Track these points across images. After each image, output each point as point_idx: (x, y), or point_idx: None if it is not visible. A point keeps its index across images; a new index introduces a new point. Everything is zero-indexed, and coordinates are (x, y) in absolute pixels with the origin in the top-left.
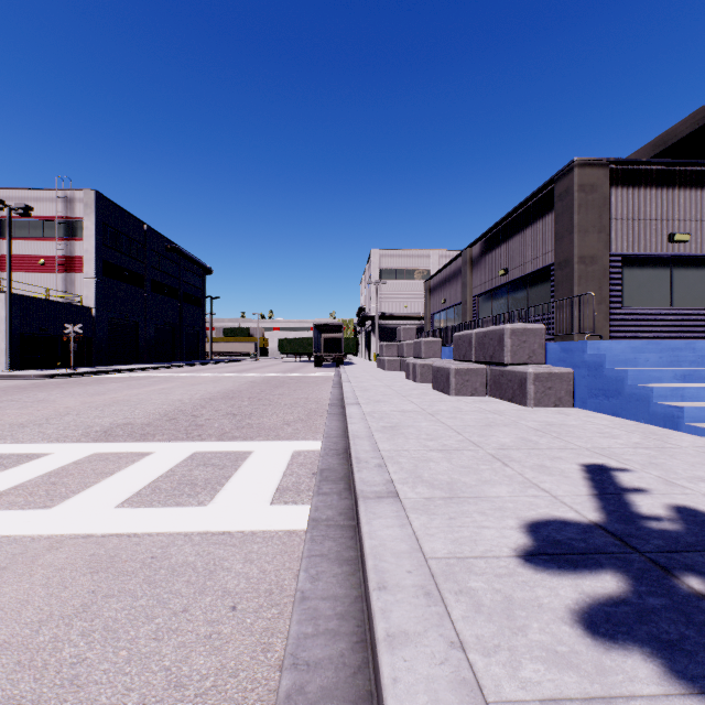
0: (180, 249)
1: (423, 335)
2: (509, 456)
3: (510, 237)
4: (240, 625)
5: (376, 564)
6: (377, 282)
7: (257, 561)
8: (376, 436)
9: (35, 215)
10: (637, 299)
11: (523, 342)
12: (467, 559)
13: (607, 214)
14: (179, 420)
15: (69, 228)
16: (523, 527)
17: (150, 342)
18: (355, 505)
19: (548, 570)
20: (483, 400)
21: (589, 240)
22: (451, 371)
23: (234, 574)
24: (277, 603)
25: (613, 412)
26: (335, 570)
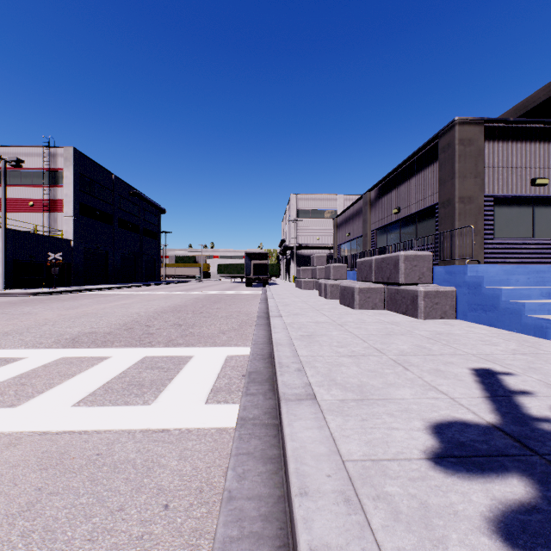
0: (140, 194)
1: (332, 261)
2: (408, 361)
3: (402, 182)
4: (171, 524)
5: (297, 467)
6: (295, 220)
7: (190, 458)
8: (295, 344)
9: (26, 167)
10: (505, 231)
11: (414, 266)
12: (381, 461)
13: (481, 163)
14: (134, 329)
15: (53, 177)
16: (429, 428)
17: (117, 267)
18: (278, 404)
19: (457, 473)
20: (381, 313)
21: (467, 184)
22: (355, 290)
23: (169, 471)
24: (206, 501)
25: (489, 323)
26: (260, 468)
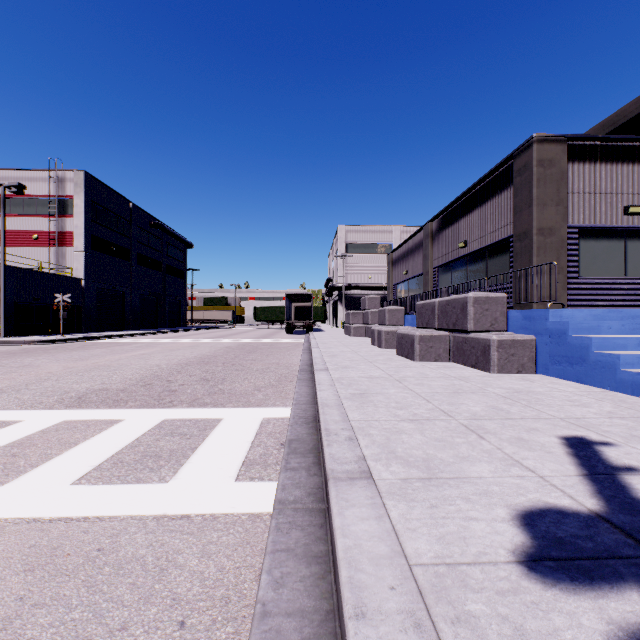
0: (163, 225)
1: (387, 304)
2: (483, 427)
3: (469, 211)
4: None
5: (351, 576)
6: (343, 255)
7: (215, 555)
8: (345, 404)
9: (29, 193)
10: (592, 269)
11: (486, 310)
12: (459, 566)
13: (565, 188)
14: (153, 385)
15: (61, 206)
16: (516, 518)
17: (135, 310)
18: (324, 483)
19: (558, 583)
20: (446, 366)
21: (548, 213)
22: (415, 338)
23: (187, 573)
24: (233, 616)
25: (577, 379)
26: (302, 571)
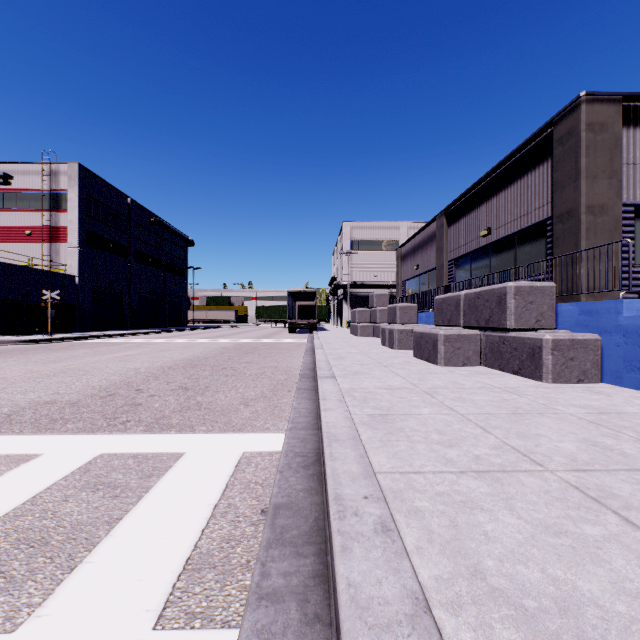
0: (162, 222)
1: (396, 301)
2: (611, 492)
3: (494, 194)
4: None
5: None
6: (348, 252)
7: None
8: (363, 436)
9: (22, 187)
10: None
11: (530, 302)
12: None
13: (619, 157)
14: (116, 396)
15: (55, 200)
16: None
17: (134, 309)
18: None
19: None
20: (480, 372)
21: (598, 187)
22: (439, 338)
23: None
24: None
25: None
26: None
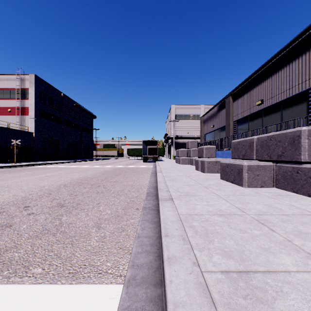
0: (79, 105)
1: (201, 145)
2: None
3: (265, 79)
4: None
5: None
6: (174, 120)
7: None
8: None
9: (6, 87)
10: None
11: None
12: None
13: None
14: (1, 214)
15: (23, 93)
16: None
17: (64, 150)
18: None
19: None
20: (279, 193)
21: None
22: (243, 167)
23: None
24: None
25: None
26: None
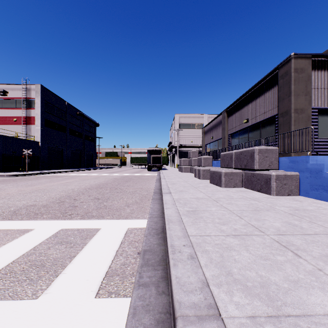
0: (83, 114)
1: (202, 155)
2: (292, 243)
3: (250, 102)
4: None
5: None
6: (178, 130)
7: None
8: (183, 220)
9: (12, 97)
10: (326, 133)
11: (266, 156)
12: None
13: (310, 85)
14: (64, 202)
15: (28, 103)
16: None
17: (68, 158)
18: (171, 305)
19: None
20: (241, 190)
21: (300, 100)
22: (222, 174)
23: None
24: None
25: None
26: None
